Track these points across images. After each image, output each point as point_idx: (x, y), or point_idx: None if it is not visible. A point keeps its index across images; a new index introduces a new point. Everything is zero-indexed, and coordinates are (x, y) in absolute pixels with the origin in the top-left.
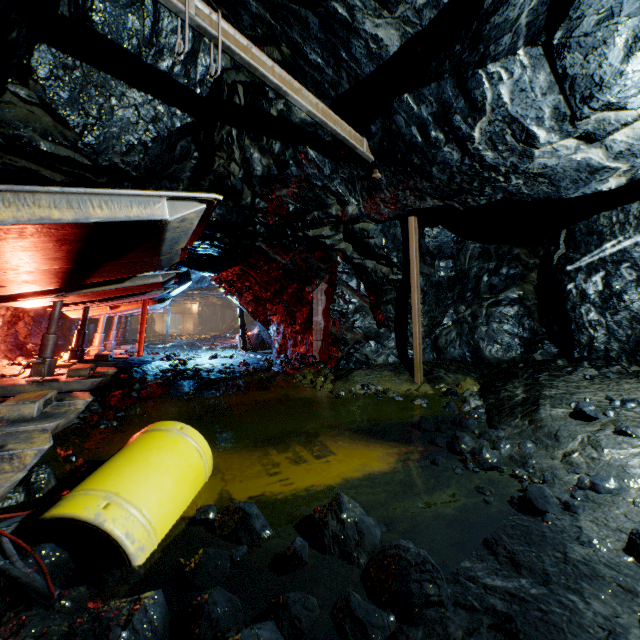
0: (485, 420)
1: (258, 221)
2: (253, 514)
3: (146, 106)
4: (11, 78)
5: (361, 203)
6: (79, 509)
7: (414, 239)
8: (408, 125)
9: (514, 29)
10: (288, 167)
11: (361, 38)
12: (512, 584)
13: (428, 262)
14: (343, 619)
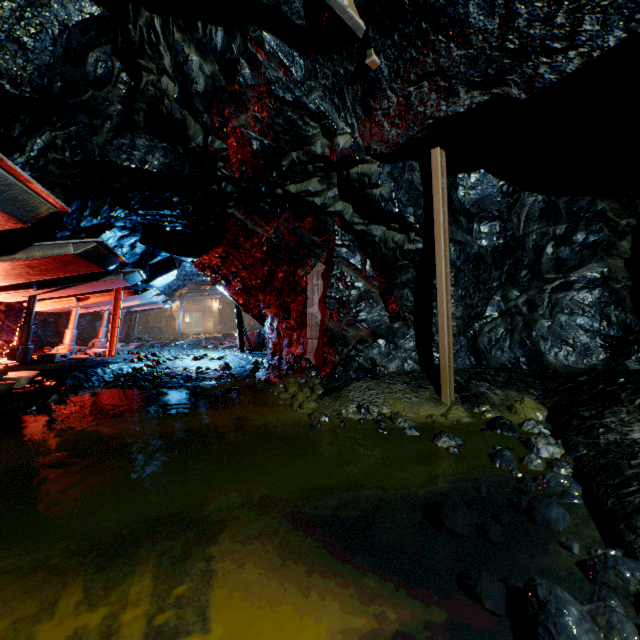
0: (581, 500)
1: (221, 175)
2: None
3: None
4: None
5: (356, 129)
6: None
7: (440, 183)
8: None
9: None
10: (238, 70)
11: None
12: None
13: (463, 225)
14: None
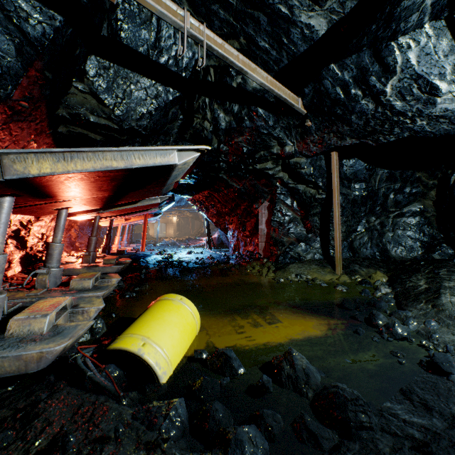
0: (394, 303)
1: (221, 160)
2: (232, 357)
3: (151, 88)
4: (75, 78)
5: (295, 144)
6: (128, 345)
7: (335, 168)
8: (333, 86)
9: (421, 9)
10: (243, 122)
11: (298, 27)
12: (426, 421)
13: (345, 185)
14: (301, 430)
